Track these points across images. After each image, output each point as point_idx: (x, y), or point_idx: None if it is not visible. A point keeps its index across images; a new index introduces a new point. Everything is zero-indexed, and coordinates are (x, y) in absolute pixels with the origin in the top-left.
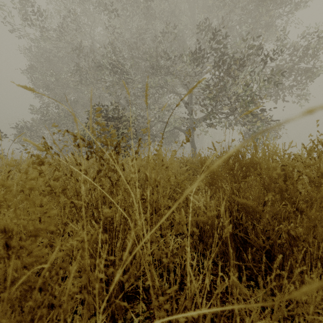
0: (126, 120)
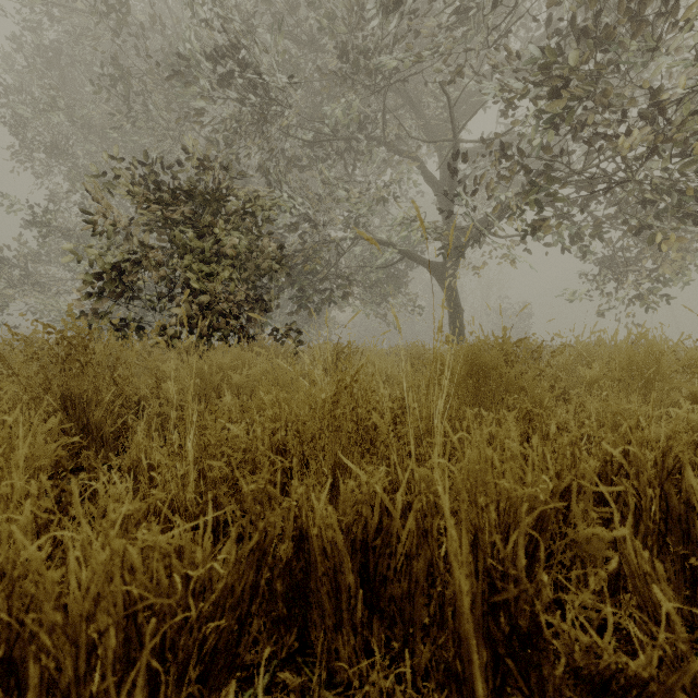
0: (249, 211)
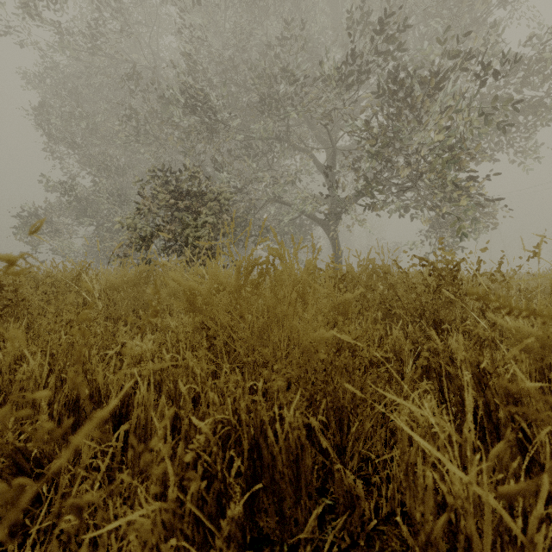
0: (213, 199)
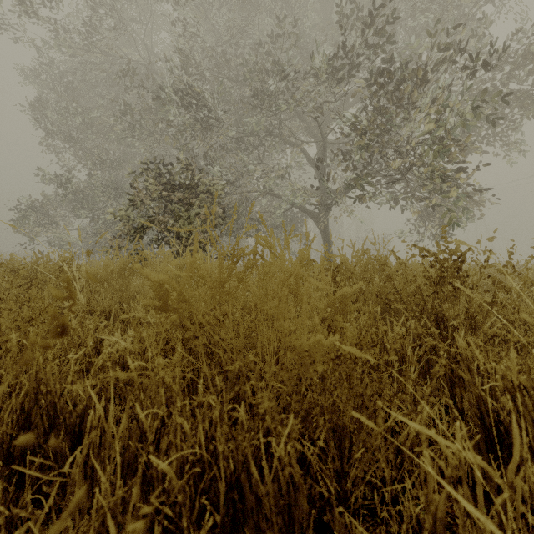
0: (205, 191)
